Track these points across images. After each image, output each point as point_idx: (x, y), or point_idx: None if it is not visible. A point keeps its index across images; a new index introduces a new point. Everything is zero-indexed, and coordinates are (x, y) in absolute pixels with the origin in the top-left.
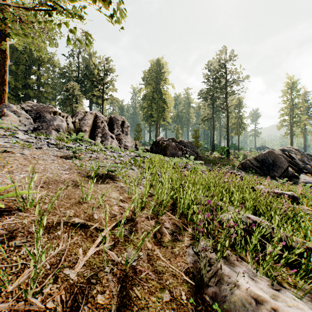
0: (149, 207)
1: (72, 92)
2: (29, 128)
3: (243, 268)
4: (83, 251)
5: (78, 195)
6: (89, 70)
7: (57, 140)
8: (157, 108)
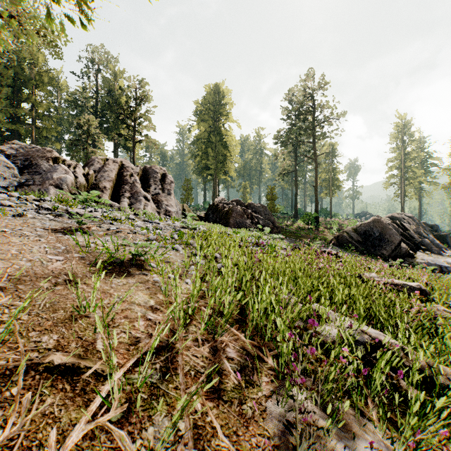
0: (201, 320)
1: (86, 130)
2: (13, 184)
3: (370, 439)
4: (59, 433)
5: (72, 302)
6: (113, 97)
7: (56, 202)
8: (215, 157)
